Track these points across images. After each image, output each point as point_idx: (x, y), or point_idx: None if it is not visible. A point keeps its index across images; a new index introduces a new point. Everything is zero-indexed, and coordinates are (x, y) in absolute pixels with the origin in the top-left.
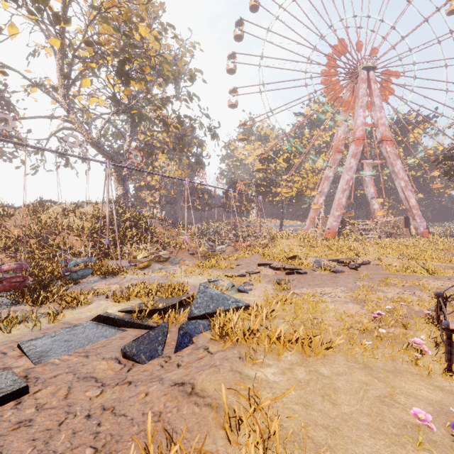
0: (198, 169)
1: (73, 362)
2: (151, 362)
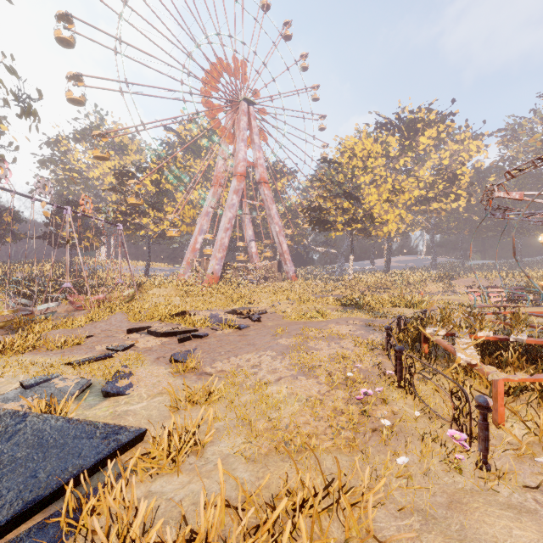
0: None
1: None
2: None
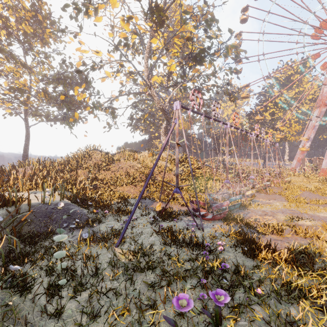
0: (256, 125)
1: None
2: None
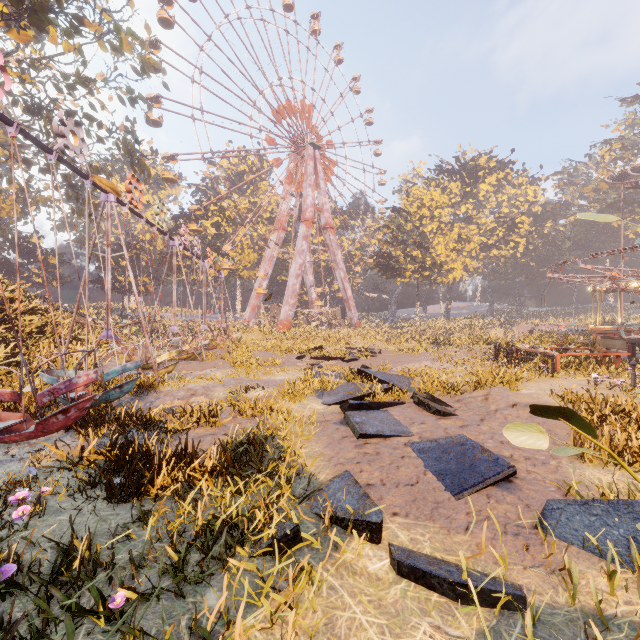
0: (183, 226)
1: (429, 427)
2: (458, 413)
